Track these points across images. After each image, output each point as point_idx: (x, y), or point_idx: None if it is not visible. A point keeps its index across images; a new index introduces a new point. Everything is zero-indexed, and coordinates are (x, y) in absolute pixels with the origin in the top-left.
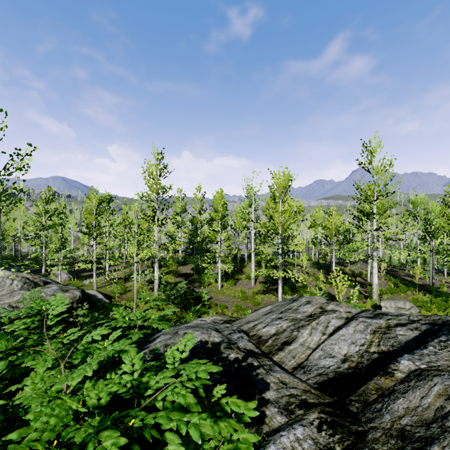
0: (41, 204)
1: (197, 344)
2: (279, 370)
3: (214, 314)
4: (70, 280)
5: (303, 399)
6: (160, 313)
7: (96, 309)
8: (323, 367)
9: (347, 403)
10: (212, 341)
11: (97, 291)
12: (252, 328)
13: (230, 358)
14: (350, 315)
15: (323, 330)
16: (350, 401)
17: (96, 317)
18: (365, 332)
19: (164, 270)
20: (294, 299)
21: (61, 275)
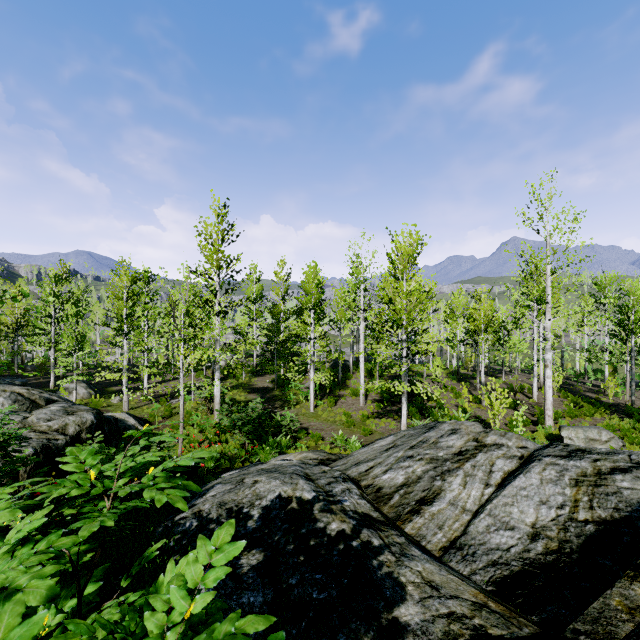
0: (48, 286)
1: (274, 503)
2: (419, 554)
3: (303, 449)
4: (91, 397)
5: (477, 625)
6: (221, 447)
7: (123, 440)
8: (496, 548)
9: (570, 639)
10: (299, 497)
11: (127, 414)
12: (365, 473)
13: (331, 531)
14: (526, 452)
15: (486, 479)
16: (575, 635)
17: (114, 455)
18: (562, 484)
19: (231, 383)
20: (429, 427)
21: (77, 390)
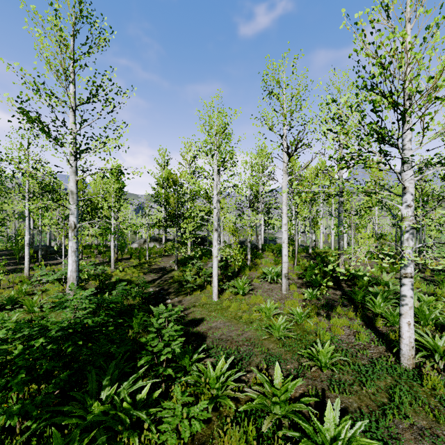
0: None
1: None
2: None
3: None
4: None
5: None
6: None
7: None
8: None
9: None
10: None
11: None
12: None
13: None
14: None
15: None
16: None
17: None
18: None
19: (132, 262)
20: None
21: None
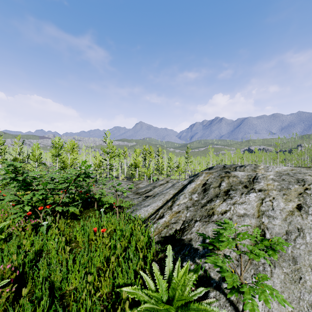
0: None
1: None
2: None
3: None
4: None
5: None
6: None
7: None
8: None
9: None
10: None
11: None
12: None
13: None
14: None
15: None
16: None
17: None
18: None
19: None
20: None
21: None
